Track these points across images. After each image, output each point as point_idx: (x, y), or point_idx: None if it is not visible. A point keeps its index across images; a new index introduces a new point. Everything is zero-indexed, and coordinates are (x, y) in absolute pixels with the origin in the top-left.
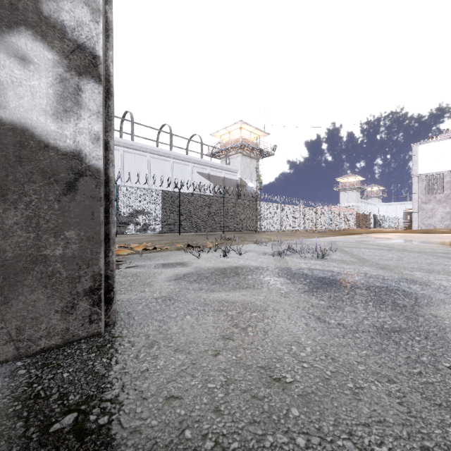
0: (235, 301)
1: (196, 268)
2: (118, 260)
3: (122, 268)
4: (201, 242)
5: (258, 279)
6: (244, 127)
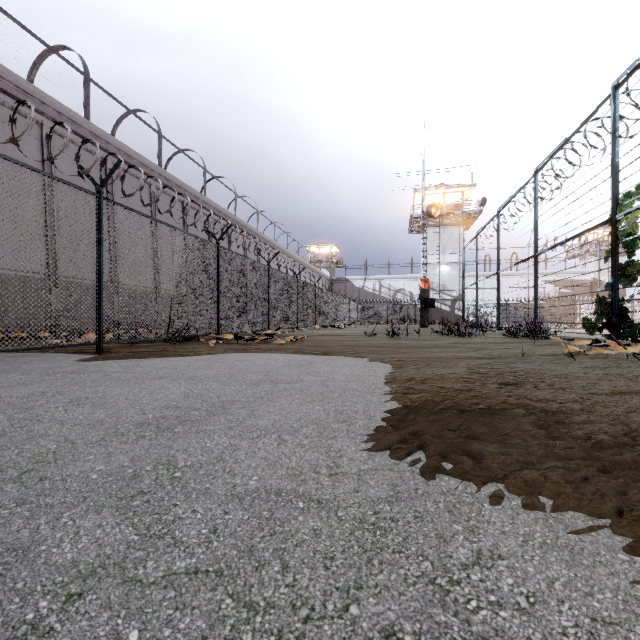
0: None
1: None
2: None
3: None
4: None
5: None
6: (598, 231)
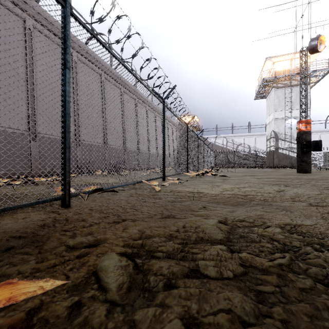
0: None
1: None
2: None
3: None
4: None
5: None
6: None
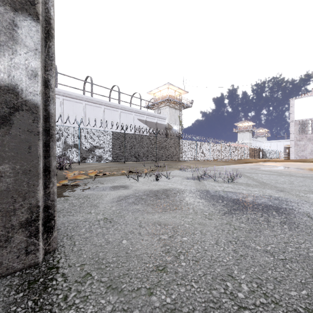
0: (167, 224)
1: (135, 191)
2: (76, 183)
3: (78, 190)
4: (140, 168)
5: (185, 201)
6: (170, 87)
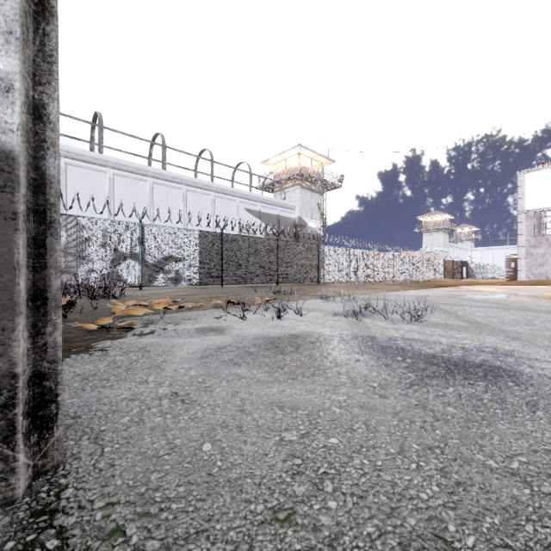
0: (296, 407)
1: (237, 338)
2: (129, 323)
3: (130, 336)
4: (248, 296)
5: (331, 358)
6: (303, 153)
